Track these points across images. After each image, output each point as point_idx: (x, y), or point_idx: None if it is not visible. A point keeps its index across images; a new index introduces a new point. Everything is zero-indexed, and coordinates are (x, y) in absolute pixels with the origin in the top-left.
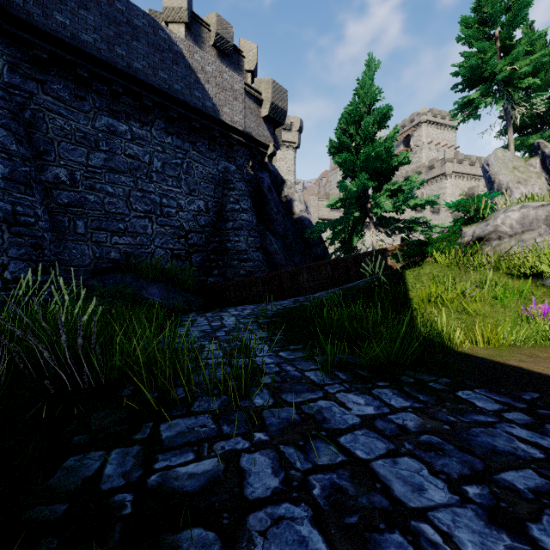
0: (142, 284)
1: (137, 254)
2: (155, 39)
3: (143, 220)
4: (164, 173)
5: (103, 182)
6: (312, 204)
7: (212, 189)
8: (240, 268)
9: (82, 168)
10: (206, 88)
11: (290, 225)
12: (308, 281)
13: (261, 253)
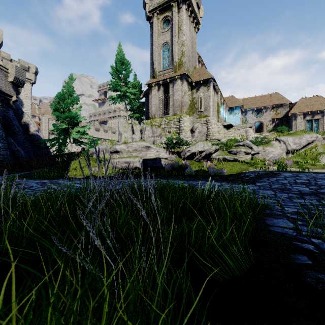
0: None
1: None
2: None
3: None
4: None
5: None
6: (44, 121)
7: None
8: None
9: None
10: None
11: (27, 137)
12: (37, 164)
13: (9, 151)
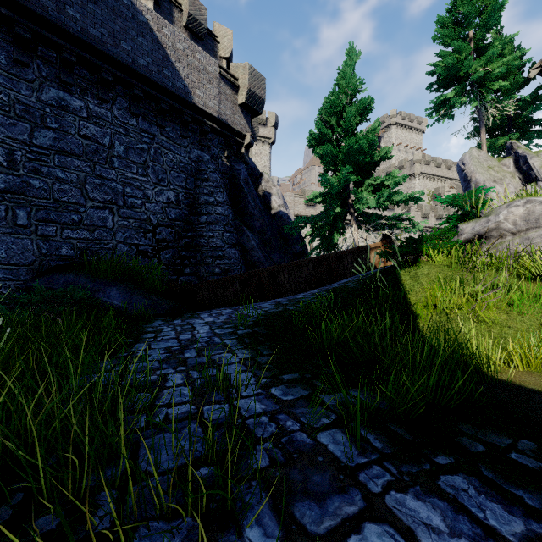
0: (99, 286)
1: (95, 251)
2: (116, 5)
3: (101, 211)
4: (128, 158)
5: (51, 165)
6: (288, 201)
7: (184, 179)
8: (214, 266)
9: (24, 148)
10: (177, 66)
11: (268, 220)
12: (289, 280)
13: (238, 250)
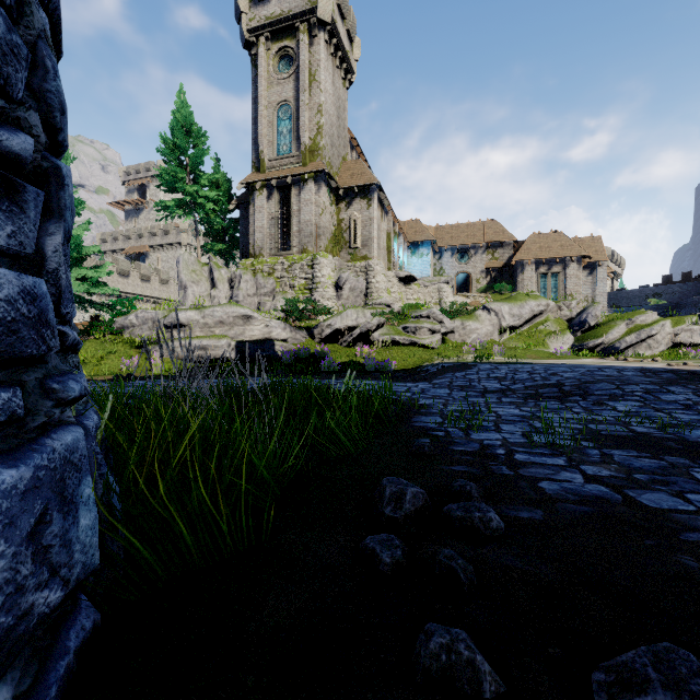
0: None
1: None
2: None
3: None
4: None
5: None
6: None
7: None
8: None
9: None
10: None
11: None
12: None
13: None
